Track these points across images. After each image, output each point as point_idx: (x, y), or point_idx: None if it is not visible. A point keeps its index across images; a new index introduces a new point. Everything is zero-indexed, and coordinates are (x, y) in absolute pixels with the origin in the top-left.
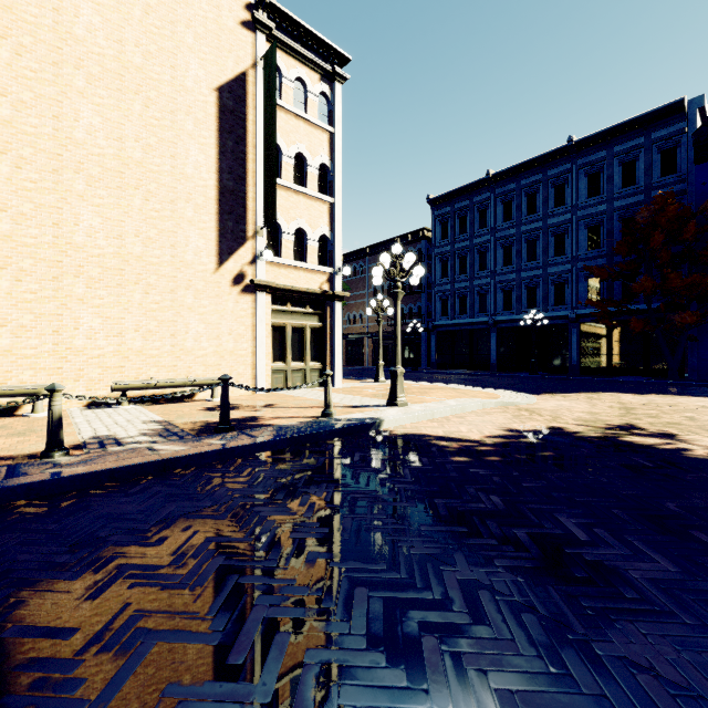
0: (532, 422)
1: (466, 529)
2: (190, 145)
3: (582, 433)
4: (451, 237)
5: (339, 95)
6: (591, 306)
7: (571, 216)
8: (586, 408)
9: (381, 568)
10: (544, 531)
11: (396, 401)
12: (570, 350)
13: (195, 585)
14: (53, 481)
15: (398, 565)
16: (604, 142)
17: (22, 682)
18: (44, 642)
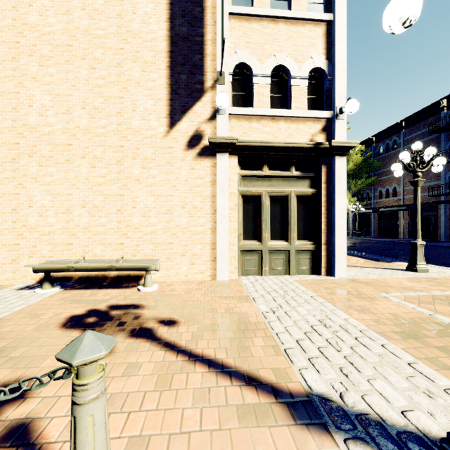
0: None
1: None
2: None
3: None
4: None
5: None
6: None
7: None
8: None
9: None
10: None
11: None
12: None
13: None
14: None
15: None
16: None
17: None
18: None
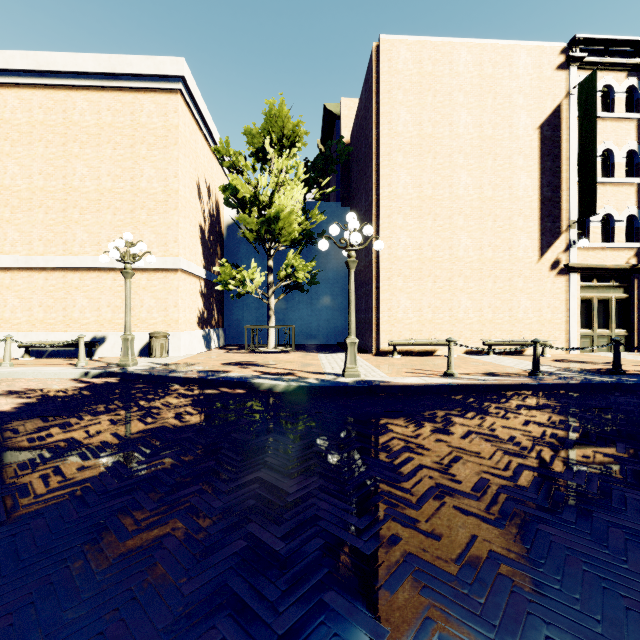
0: None
1: None
2: (521, 175)
3: None
4: None
5: None
6: None
7: None
8: None
9: None
10: None
11: None
12: None
13: None
14: (569, 385)
15: None
16: None
17: None
18: None
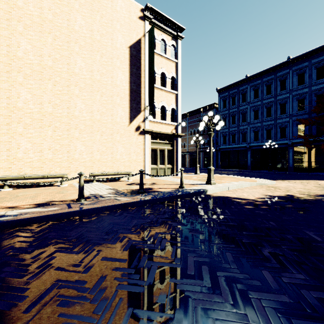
0: (277, 192)
1: (263, 234)
2: (118, 72)
3: (304, 197)
4: (228, 107)
5: (179, 45)
6: (299, 138)
7: (289, 95)
8: (302, 187)
9: (232, 246)
10: (300, 236)
11: (210, 182)
12: (288, 159)
13: (161, 248)
14: (87, 210)
15: (240, 246)
16: (306, 58)
17: (117, 274)
18: (117, 263)
